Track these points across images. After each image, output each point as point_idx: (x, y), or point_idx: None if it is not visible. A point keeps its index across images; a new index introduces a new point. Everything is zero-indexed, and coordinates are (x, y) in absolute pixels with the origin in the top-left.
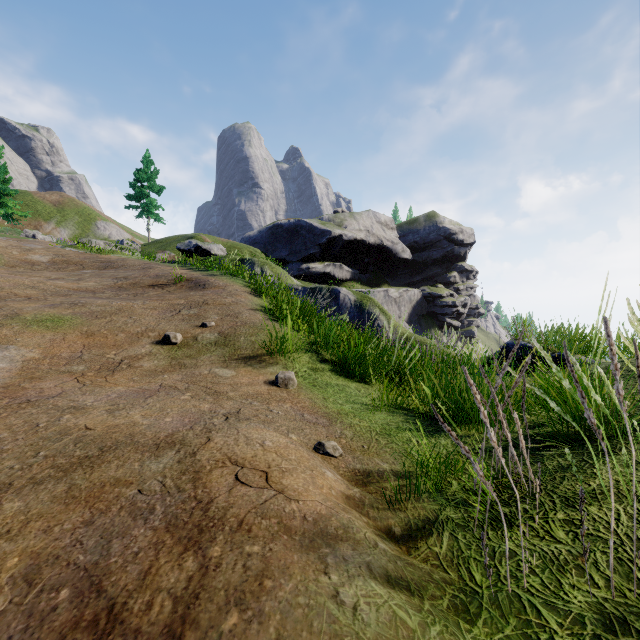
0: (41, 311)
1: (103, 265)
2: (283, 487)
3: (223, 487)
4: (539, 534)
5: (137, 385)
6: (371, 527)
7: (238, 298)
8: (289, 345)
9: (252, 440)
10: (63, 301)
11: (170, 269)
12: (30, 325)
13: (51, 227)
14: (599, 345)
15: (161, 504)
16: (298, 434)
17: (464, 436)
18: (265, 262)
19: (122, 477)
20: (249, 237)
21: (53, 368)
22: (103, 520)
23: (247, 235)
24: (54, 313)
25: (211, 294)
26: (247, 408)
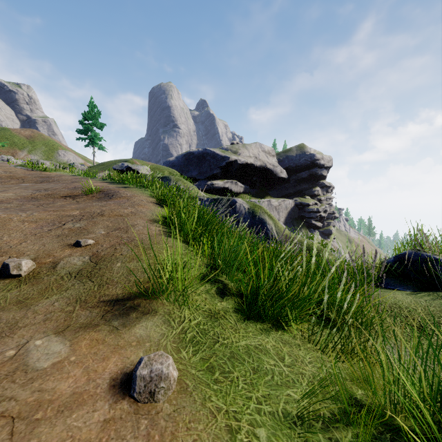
0: None
1: (41, 179)
2: None
3: None
4: None
5: None
6: None
7: (139, 208)
8: (177, 277)
9: None
10: None
11: (92, 182)
12: None
13: (24, 154)
14: None
15: None
16: None
17: None
18: (179, 179)
19: None
20: (169, 161)
21: None
22: None
23: (168, 160)
24: None
25: (113, 204)
26: None
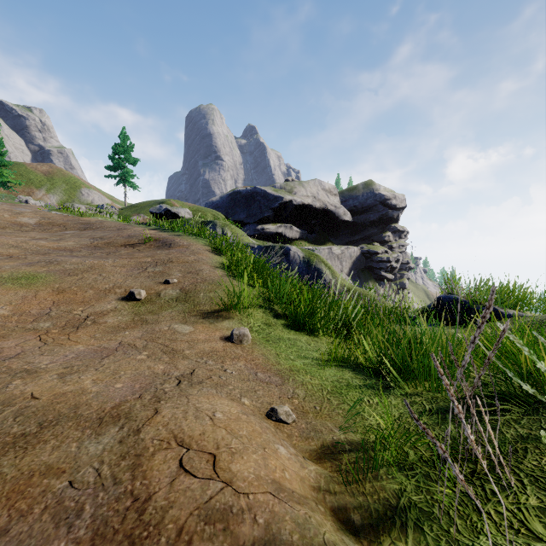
0: (18, 269)
1: (83, 226)
2: (232, 476)
3: (164, 477)
4: (513, 525)
5: (97, 343)
6: (329, 519)
7: (200, 256)
8: (244, 301)
9: (202, 412)
10: (41, 259)
11: (141, 230)
12: (5, 283)
13: (42, 193)
14: (525, 299)
15: (91, 503)
16: (251, 397)
17: (413, 394)
18: (225, 224)
19: (55, 463)
20: (212, 202)
21: (19, 325)
22: (20, 527)
23: (210, 200)
24: (30, 271)
25: (176, 253)
26: (201, 368)
